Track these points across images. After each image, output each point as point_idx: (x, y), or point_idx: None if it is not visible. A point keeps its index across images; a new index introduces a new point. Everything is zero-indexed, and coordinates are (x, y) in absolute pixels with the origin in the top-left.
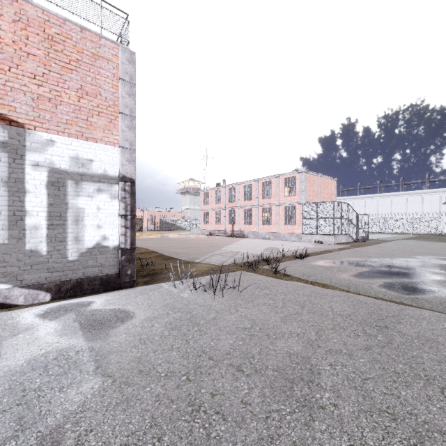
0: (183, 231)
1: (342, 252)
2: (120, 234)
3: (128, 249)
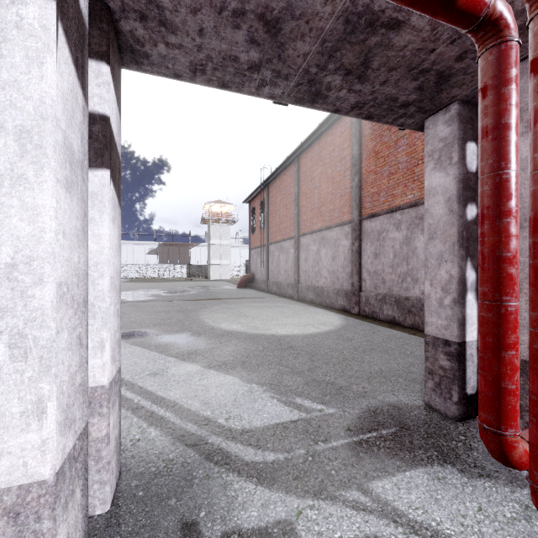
0: None
1: None
2: None
3: None
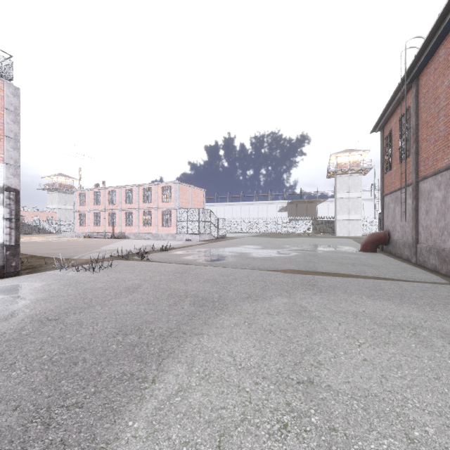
0: (50, 234)
1: (199, 246)
2: (5, 234)
3: (13, 246)
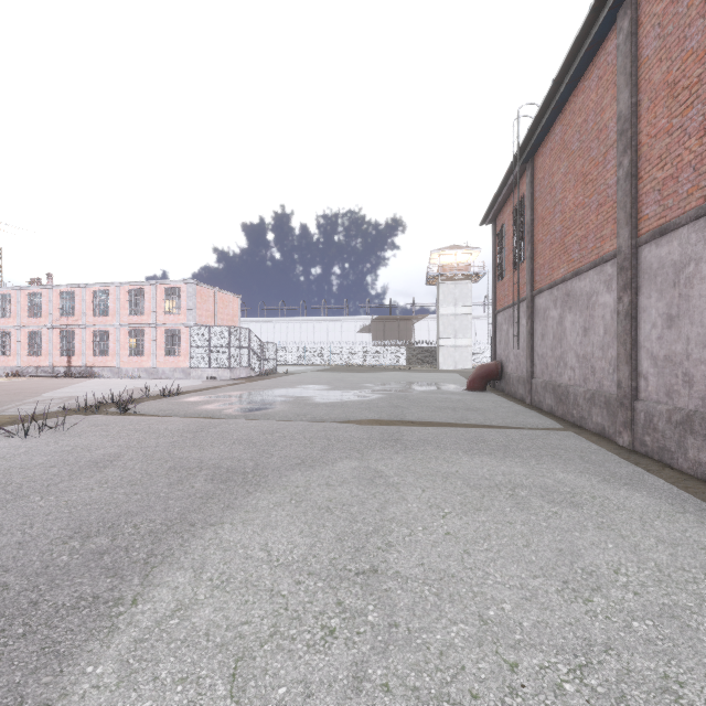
0: None
1: (229, 387)
2: None
3: None
